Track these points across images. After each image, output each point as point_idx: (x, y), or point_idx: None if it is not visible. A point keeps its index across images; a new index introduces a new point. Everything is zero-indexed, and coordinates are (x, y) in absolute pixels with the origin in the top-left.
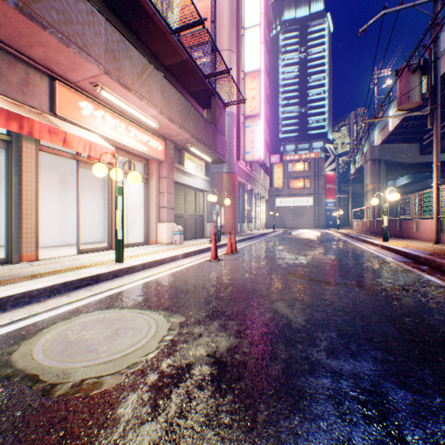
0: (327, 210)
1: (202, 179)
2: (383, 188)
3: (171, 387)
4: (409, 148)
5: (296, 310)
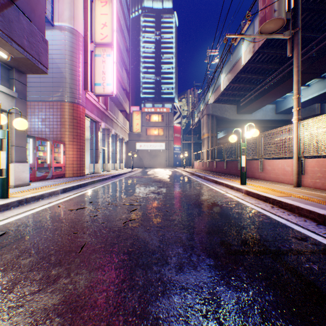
0: (175, 153)
1: None
2: (215, 136)
3: None
4: (231, 108)
5: None
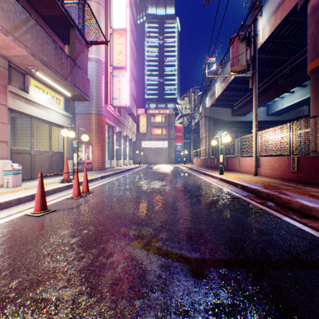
0: (177, 151)
1: (60, 113)
2: (212, 136)
3: None
4: (226, 111)
5: None
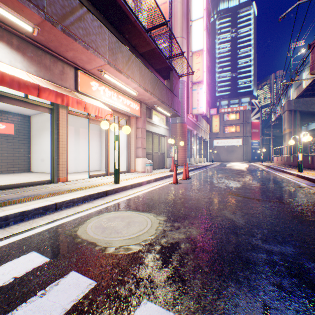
0: (252, 148)
1: (164, 128)
2: (298, 131)
3: (170, 252)
4: None
5: (238, 216)
